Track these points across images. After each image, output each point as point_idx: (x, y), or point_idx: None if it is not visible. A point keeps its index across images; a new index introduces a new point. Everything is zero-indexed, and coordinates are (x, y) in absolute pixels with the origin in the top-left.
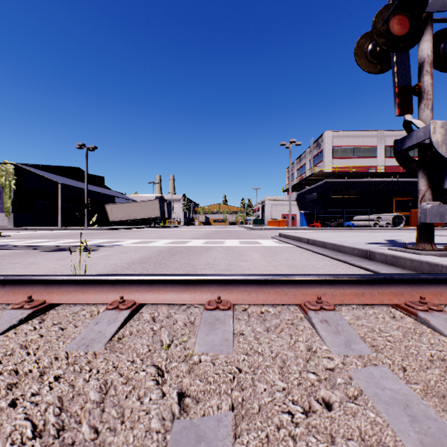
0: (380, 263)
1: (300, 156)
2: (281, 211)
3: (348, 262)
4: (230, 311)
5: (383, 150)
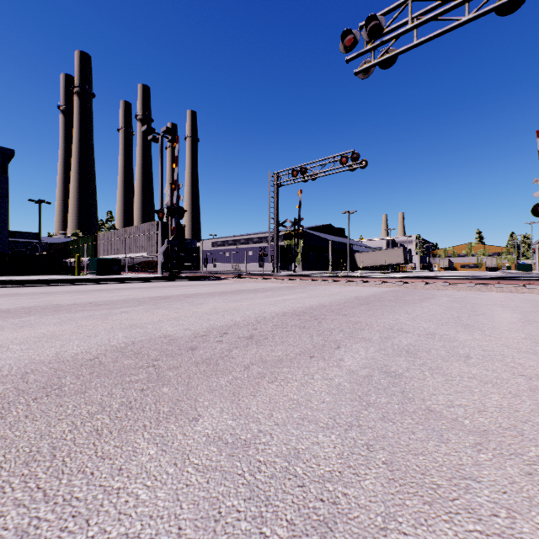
0: None
1: None
2: None
3: None
4: None
5: None
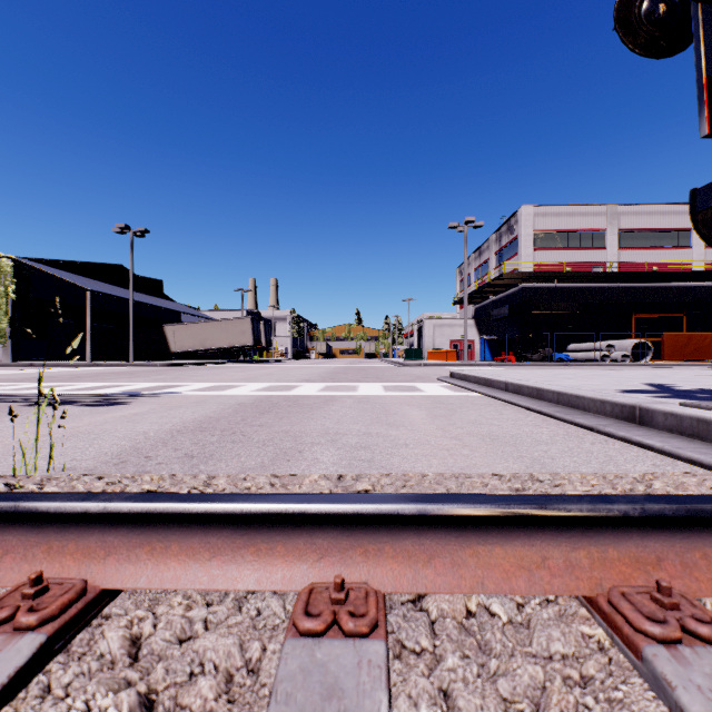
0: (667, 433)
1: (480, 247)
2: (449, 337)
3: (599, 430)
4: (378, 644)
5: (615, 236)
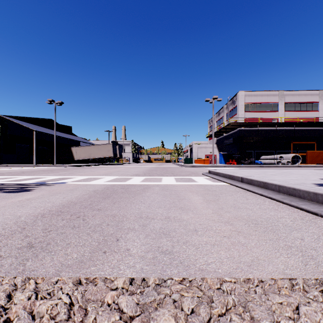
0: None
1: (219, 111)
2: (204, 152)
3: None
4: None
5: (283, 105)
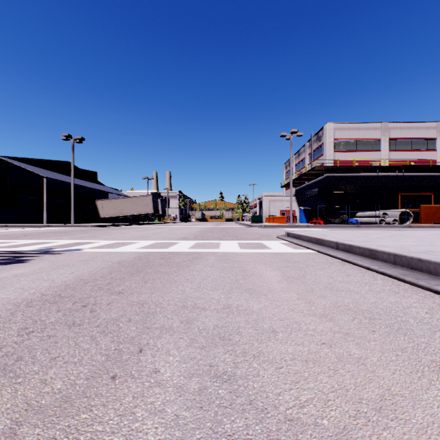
0: None
1: (299, 151)
2: (279, 208)
3: None
4: None
5: (387, 143)
